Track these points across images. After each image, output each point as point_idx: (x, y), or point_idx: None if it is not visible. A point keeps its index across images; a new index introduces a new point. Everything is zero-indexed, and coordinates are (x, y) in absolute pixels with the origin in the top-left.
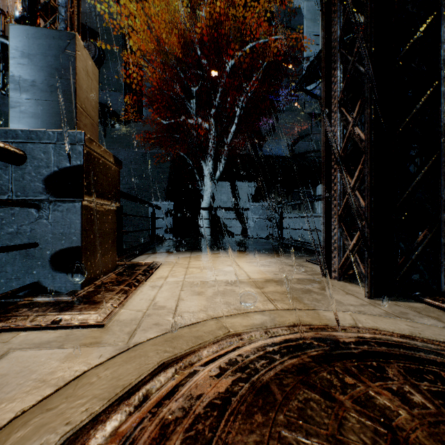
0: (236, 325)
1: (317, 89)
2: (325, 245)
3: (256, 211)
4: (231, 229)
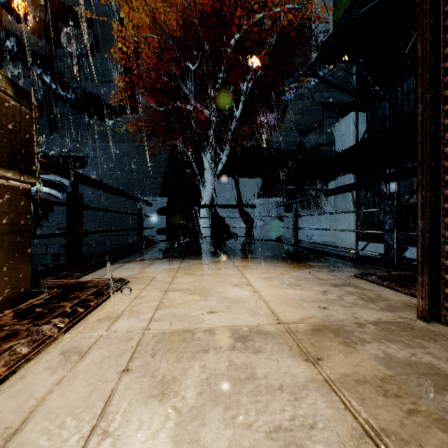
0: None
1: (328, 77)
2: (428, 255)
3: (264, 209)
4: (234, 229)
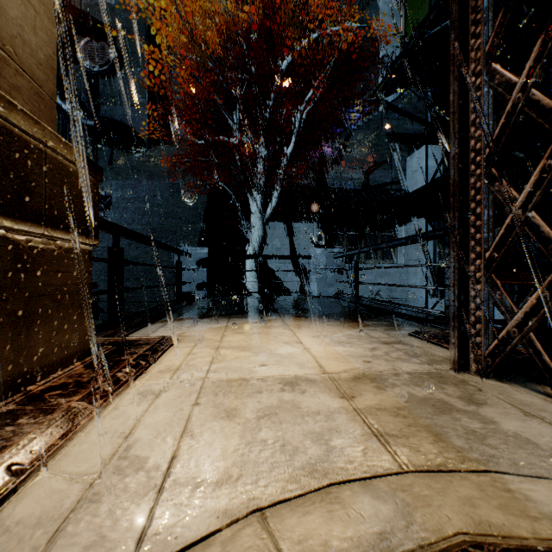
0: (313, 548)
1: (398, 102)
2: (457, 312)
3: (320, 260)
4: (286, 284)
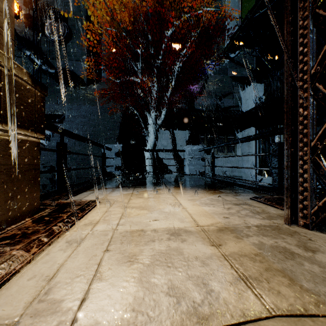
0: None
1: (237, 58)
2: (290, 184)
3: (191, 152)
4: (169, 167)
